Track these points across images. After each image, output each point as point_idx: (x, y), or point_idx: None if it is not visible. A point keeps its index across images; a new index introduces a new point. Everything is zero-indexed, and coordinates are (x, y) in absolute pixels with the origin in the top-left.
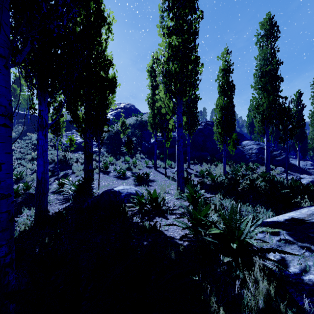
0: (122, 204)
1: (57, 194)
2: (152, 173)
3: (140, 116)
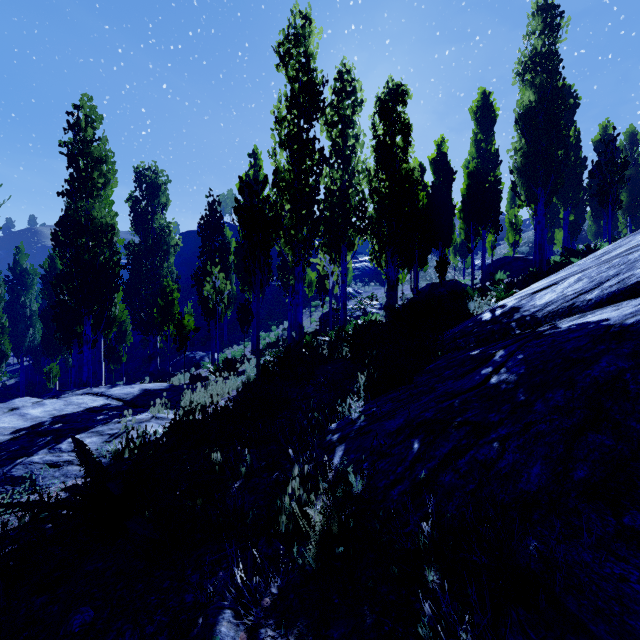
0: None
1: None
2: None
3: None
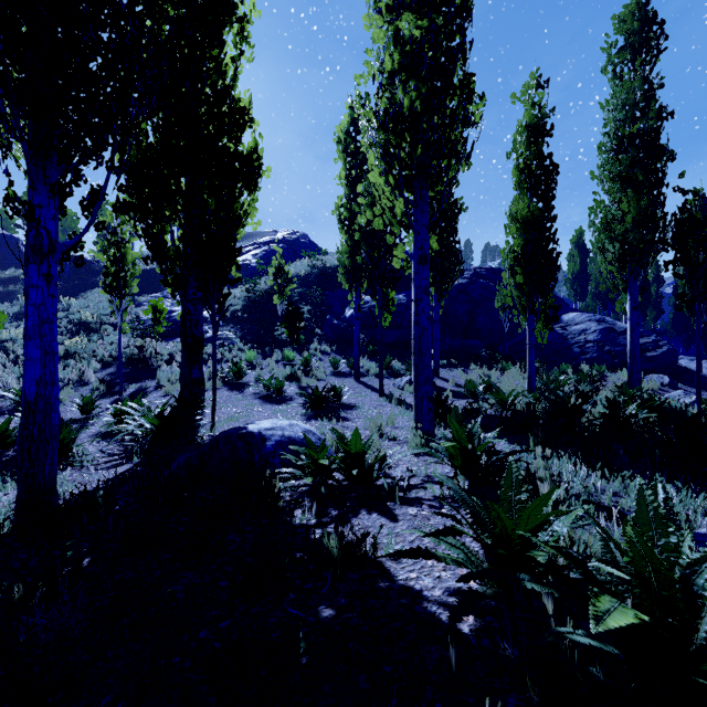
0: (266, 472)
1: (108, 438)
2: (349, 388)
3: (320, 257)
